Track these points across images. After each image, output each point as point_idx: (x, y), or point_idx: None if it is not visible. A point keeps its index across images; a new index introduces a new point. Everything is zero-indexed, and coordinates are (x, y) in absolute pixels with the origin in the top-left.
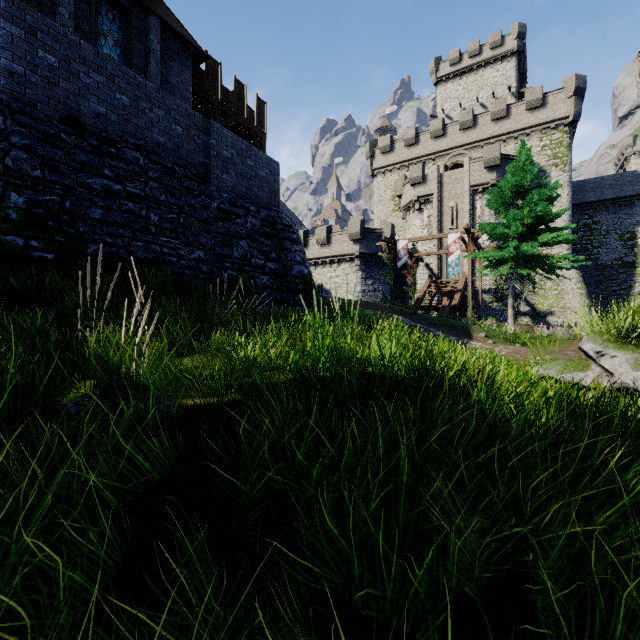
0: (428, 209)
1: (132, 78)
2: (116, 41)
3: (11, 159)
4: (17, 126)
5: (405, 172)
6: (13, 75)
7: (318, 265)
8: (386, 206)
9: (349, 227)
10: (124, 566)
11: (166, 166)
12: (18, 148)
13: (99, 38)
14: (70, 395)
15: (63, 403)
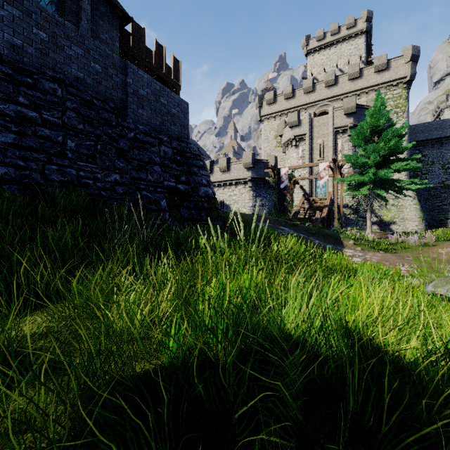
0: (302, 145)
1: (50, 16)
2: None
3: None
4: None
5: (284, 118)
6: None
7: (220, 186)
8: (270, 143)
9: (243, 158)
10: None
11: (84, 98)
12: None
13: None
14: None
15: None
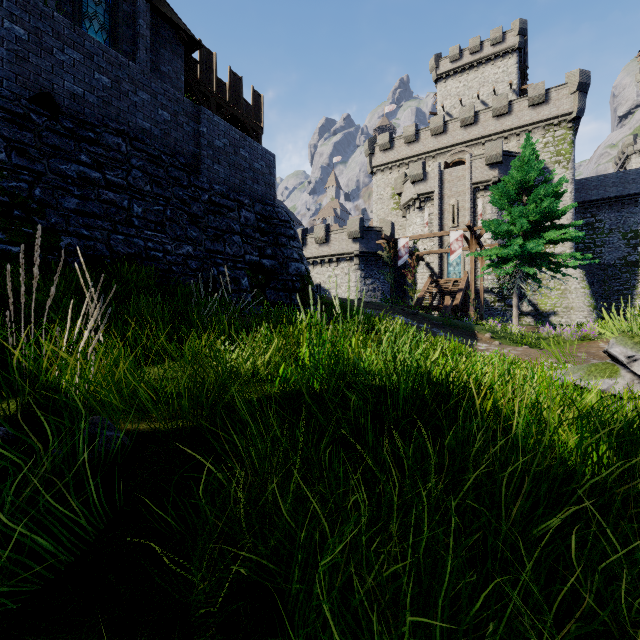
0: (429, 207)
1: (113, 57)
2: (102, 25)
3: None
4: None
5: (405, 170)
6: None
7: (316, 264)
8: (386, 204)
9: (348, 225)
10: None
11: (151, 154)
12: None
13: (83, 21)
14: None
15: None
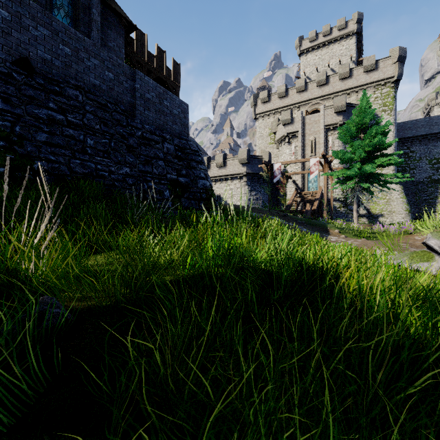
0: (295, 142)
1: (73, 34)
2: (66, 13)
3: None
4: None
5: (278, 116)
6: None
7: (217, 181)
8: (265, 140)
9: (239, 154)
10: None
11: (100, 103)
12: None
13: (53, 10)
14: None
15: None
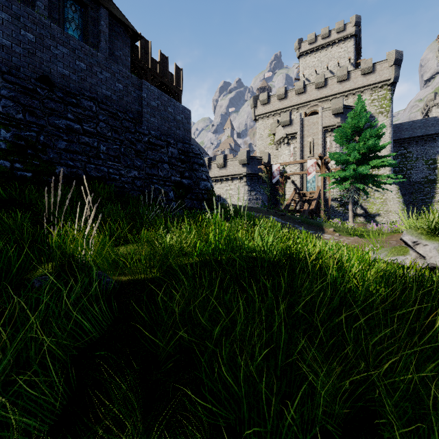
0: (293, 143)
1: (87, 50)
2: (77, 25)
3: (1, 106)
4: (6, 83)
5: (278, 117)
6: (3, 47)
7: (218, 181)
8: (264, 141)
9: (239, 155)
10: (68, 406)
11: (111, 112)
12: (6, 98)
13: (65, 23)
14: (37, 274)
15: (31, 280)
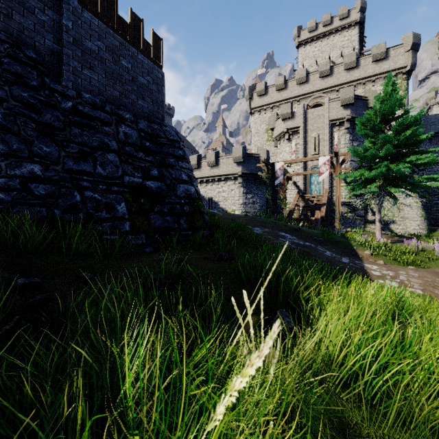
0: (295, 139)
1: None
2: None
3: None
4: None
5: (276, 111)
6: None
7: (209, 182)
8: (261, 137)
9: (233, 152)
10: None
11: None
12: None
13: None
14: None
15: None
